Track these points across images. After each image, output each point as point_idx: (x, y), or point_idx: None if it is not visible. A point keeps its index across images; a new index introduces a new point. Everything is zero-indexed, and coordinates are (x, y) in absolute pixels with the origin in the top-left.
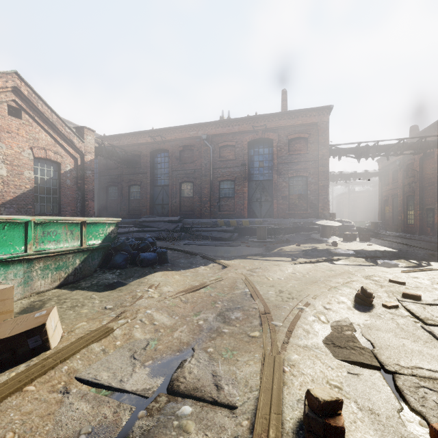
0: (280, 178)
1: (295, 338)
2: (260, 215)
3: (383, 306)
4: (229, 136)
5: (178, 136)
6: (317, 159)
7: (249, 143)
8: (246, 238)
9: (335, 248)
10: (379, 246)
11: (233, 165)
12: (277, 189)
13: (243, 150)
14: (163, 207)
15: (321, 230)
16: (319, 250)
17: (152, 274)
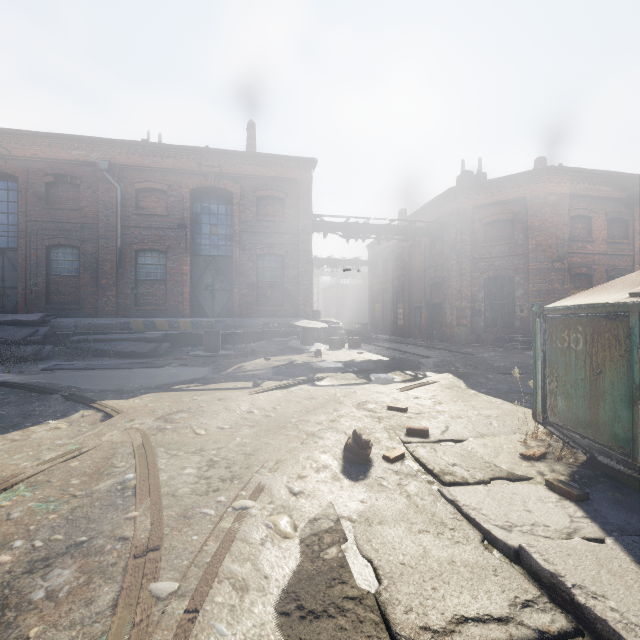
0: (245, 254)
1: (200, 639)
2: (212, 312)
3: (385, 459)
4: (156, 173)
5: (44, 153)
6: (297, 231)
7: (193, 192)
8: (185, 351)
9: (319, 361)
10: (371, 353)
11: (163, 226)
12: (240, 271)
13: (183, 203)
14: (5, 294)
15: (302, 334)
16: (297, 364)
17: None
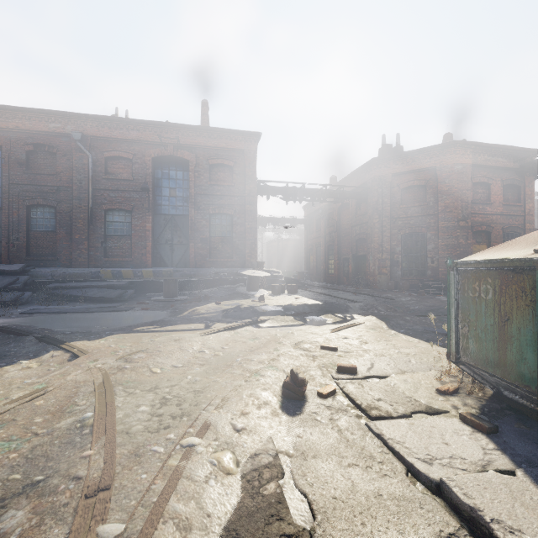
0: (199, 214)
1: None
2: (171, 263)
3: (319, 395)
4: (123, 144)
5: (24, 125)
6: (243, 194)
7: (155, 160)
8: (148, 296)
9: (262, 305)
10: (306, 298)
11: (128, 189)
12: (195, 228)
13: (146, 169)
14: None
15: (248, 282)
16: (243, 308)
17: None
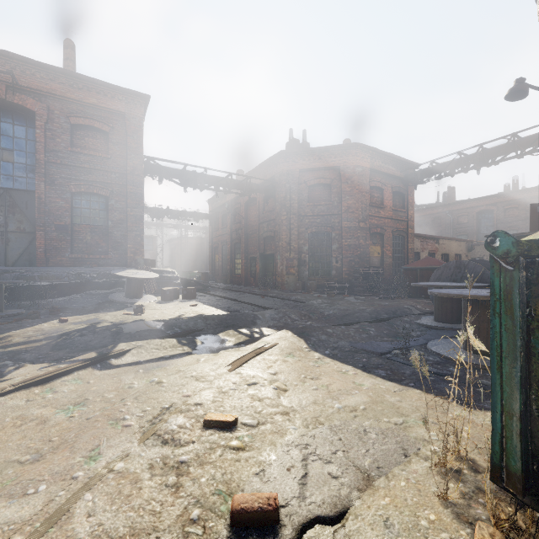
0: (54, 190)
1: None
2: (4, 259)
3: None
4: None
5: None
6: (125, 171)
7: None
8: None
9: (135, 320)
10: (205, 305)
11: None
12: (46, 210)
13: None
14: None
15: (126, 286)
16: (99, 328)
17: None
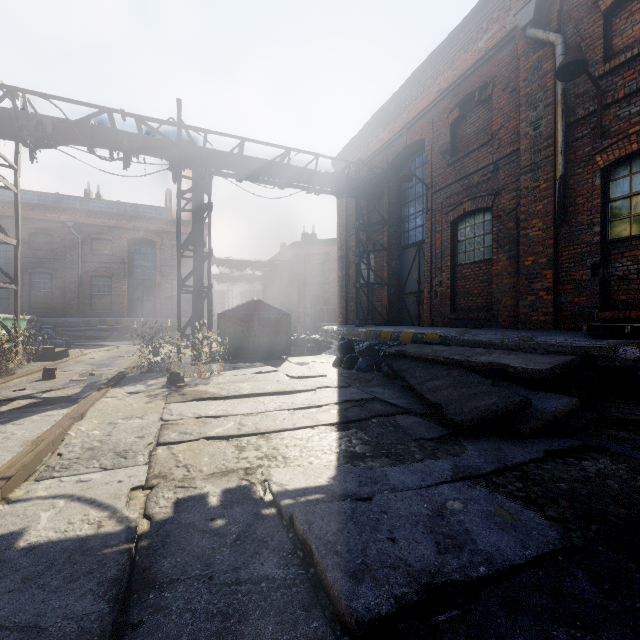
0: (164, 279)
1: None
2: (142, 314)
3: None
4: (105, 229)
5: (28, 215)
6: None
7: (129, 240)
8: (126, 337)
9: None
10: None
11: (109, 261)
12: (160, 290)
13: (123, 247)
14: None
15: None
16: None
17: (72, 349)
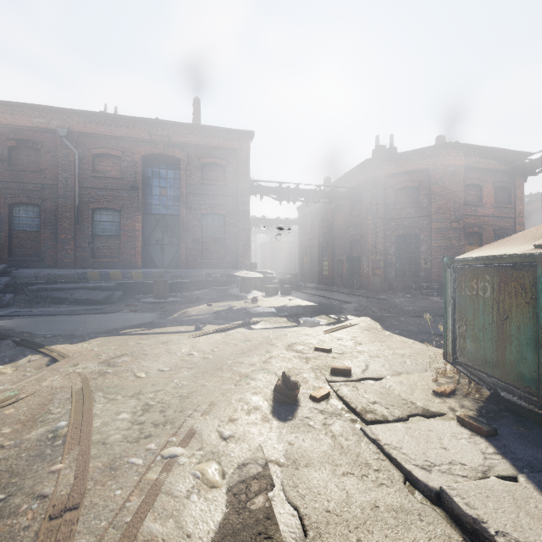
0: (191, 214)
1: None
2: (162, 264)
3: (312, 398)
4: (111, 141)
5: (6, 120)
6: (236, 194)
7: (145, 158)
8: (137, 298)
9: (255, 306)
10: (300, 299)
11: (117, 187)
12: (186, 228)
13: (135, 167)
14: None
15: (240, 283)
16: (235, 310)
17: None
